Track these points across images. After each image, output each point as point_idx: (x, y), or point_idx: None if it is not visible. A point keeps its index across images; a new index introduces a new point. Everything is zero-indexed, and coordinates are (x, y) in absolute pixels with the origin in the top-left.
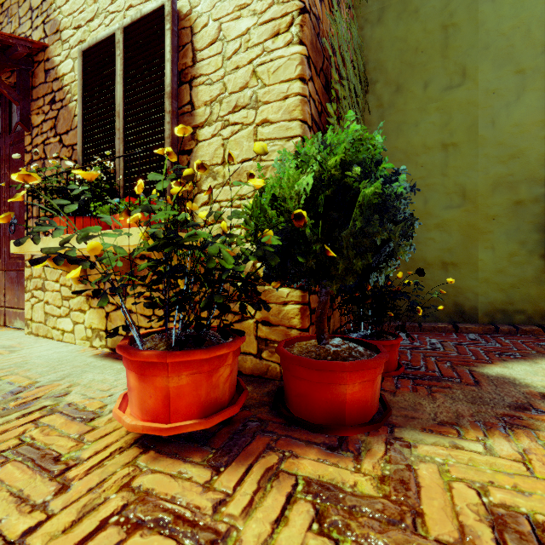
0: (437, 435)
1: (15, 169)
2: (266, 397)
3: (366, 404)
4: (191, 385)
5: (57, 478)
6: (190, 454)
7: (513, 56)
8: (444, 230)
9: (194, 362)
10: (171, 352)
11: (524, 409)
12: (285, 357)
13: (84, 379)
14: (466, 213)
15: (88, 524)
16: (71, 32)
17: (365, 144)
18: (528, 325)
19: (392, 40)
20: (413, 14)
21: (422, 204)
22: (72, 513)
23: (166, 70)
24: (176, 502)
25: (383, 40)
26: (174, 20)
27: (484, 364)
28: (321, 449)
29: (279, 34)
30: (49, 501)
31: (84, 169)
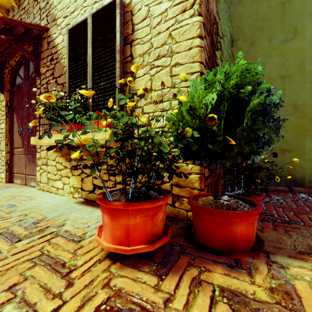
0: (300, 261)
1: (31, 98)
2: (180, 230)
3: (249, 238)
4: (141, 223)
5: (65, 277)
6: (141, 266)
7: None
8: (282, 129)
9: (144, 209)
10: (131, 203)
11: None
12: (196, 207)
13: (72, 216)
14: (297, 118)
15: (88, 309)
16: (62, 20)
17: (251, 72)
18: None
19: (248, 14)
20: None
21: None
22: (77, 301)
23: (117, 37)
24: (139, 298)
25: (242, 14)
26: (122, 8)
27: None
28: (224, 266)
29: (186, 10)
30: (63, 292)
31: (69, 96)
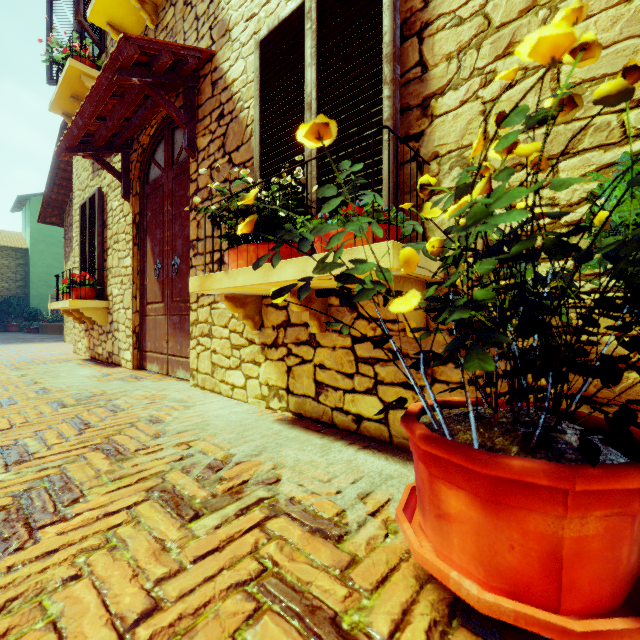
0: None
1: (178, 203)
2: None
3: None
4: (602, 537)
5: None
6: None
7: None
8: None
9: (616, 491)
10: (579, 470)
11: None
12: None
13: (286, 457)
14: None
15: None
16: (243, 27)
17: None
18: None
19: None
20: None
21: None
22: None
23: (385, 22)
24: None
25: None
26: None
27: None
28: None
29: None
30: None
31: (262, 187)
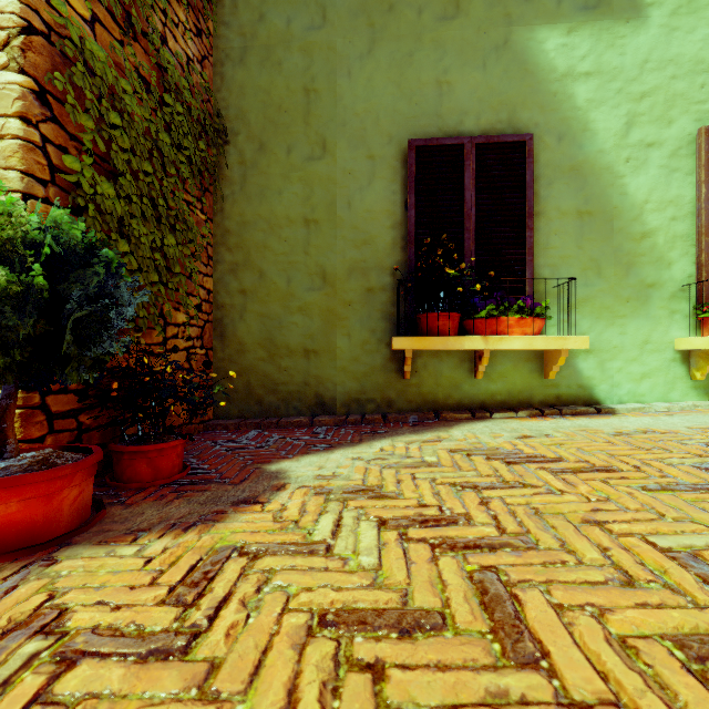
0: (105, 546)
1: None
2: None
3: (35, 525)
4: None
5: None
6: None
7: (366, 140)
8: (306, 314)
9: None
10: None
11: (243, 502)
12: None
13: None
14: (326, 297)
15: None
16: None
17: (15, 222)
18: (376, 414)
19: (256, 89)
20: (277, 66)
21: (286, 284)
22: None
23: None
24: None
25: (246, 86)
26: None
27: (282, 459)
28: None
29: None
30: None
31: None
